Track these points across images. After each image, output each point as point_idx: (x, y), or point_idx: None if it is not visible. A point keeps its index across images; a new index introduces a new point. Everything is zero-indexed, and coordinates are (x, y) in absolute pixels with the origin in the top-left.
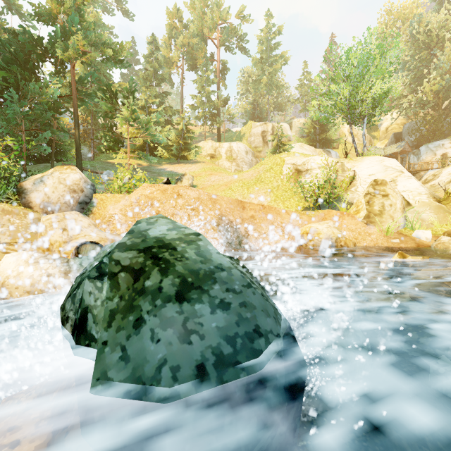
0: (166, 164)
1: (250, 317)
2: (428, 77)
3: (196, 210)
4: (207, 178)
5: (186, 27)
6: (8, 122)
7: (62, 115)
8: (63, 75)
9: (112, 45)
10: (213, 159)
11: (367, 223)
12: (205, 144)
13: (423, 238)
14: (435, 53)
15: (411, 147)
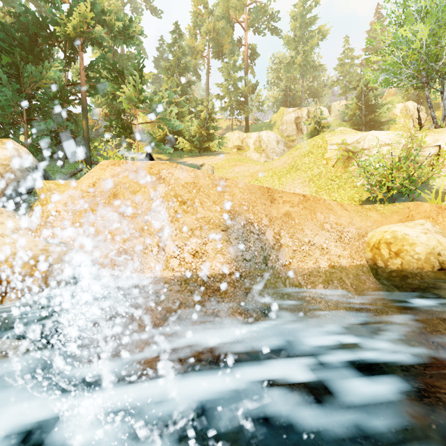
0: (188, 157)
1: None
2: None
3: (189, 203)
4: (230, 169)
5: (212, 14)
6: (1, 109)
7: (91, 114)
8: (72, 60)
9: (120, 19)
10: (240, 151)
11: None
12: (231, 136)
13: None
14: None
15: None
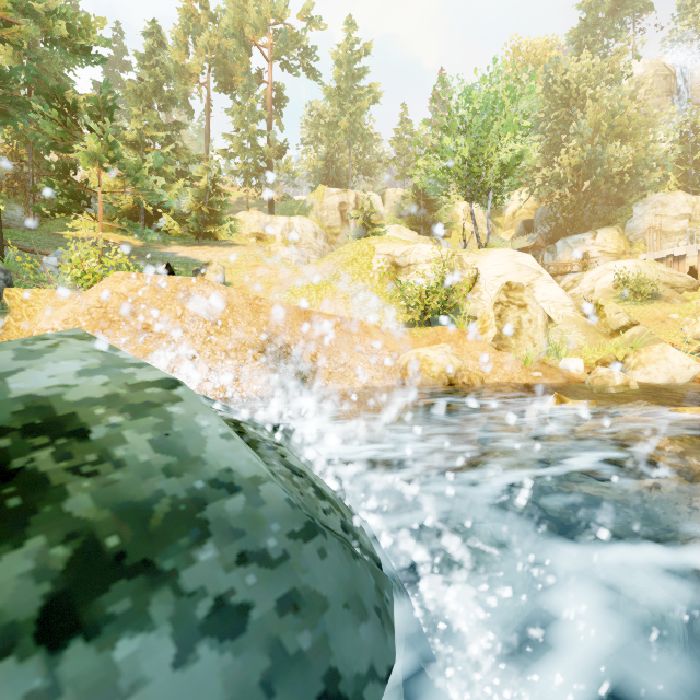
0: (178, 245)
1: (310, 647)
2: (567, 145)
3: (222, 324)
4: (250, 272)
5: (215, 20)
6: None
7: None
8: None
9: (67, 18)
10: (262, 242)
11: (498, 348)
12: (247, 217)
13: (573, 370)
14: (574, 113)
15: (544, 242)
